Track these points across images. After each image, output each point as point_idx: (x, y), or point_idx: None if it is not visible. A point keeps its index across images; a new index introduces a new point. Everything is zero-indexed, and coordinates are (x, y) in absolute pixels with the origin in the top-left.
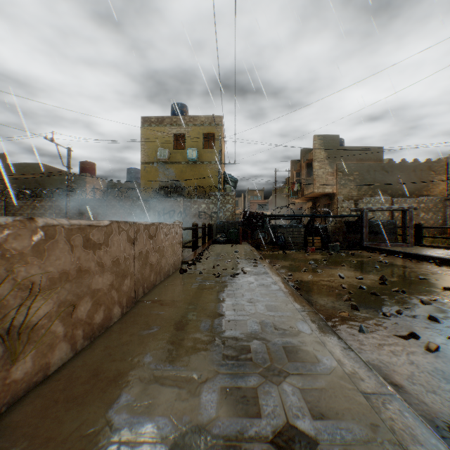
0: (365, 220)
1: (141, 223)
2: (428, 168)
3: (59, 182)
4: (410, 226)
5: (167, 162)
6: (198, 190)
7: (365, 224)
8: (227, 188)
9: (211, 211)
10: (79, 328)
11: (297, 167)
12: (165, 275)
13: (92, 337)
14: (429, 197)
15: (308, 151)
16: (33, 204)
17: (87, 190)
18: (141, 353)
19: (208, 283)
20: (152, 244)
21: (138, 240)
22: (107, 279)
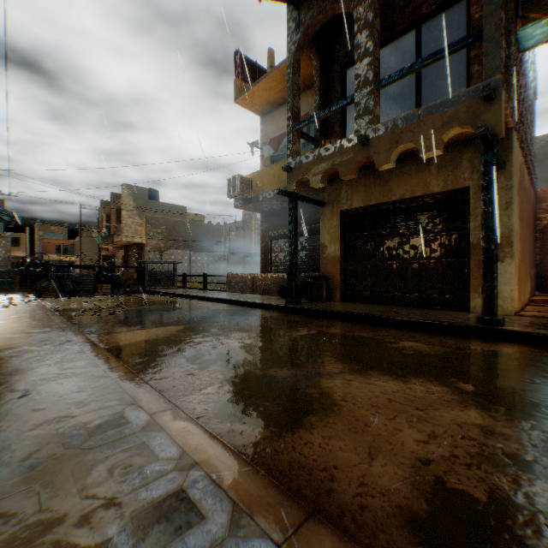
0: (146, 270)
1: None
2: (219, 230)
3: None
4: (176, 274)
5: None
6: None
7: (147, 273)
8: None
9: None
10: None
11: (107, 210)
12: None
13: None
14: (217, 253)
15: (119, 196)
16: None
17: None
18: None
19: None
20: None
21: None
22: None
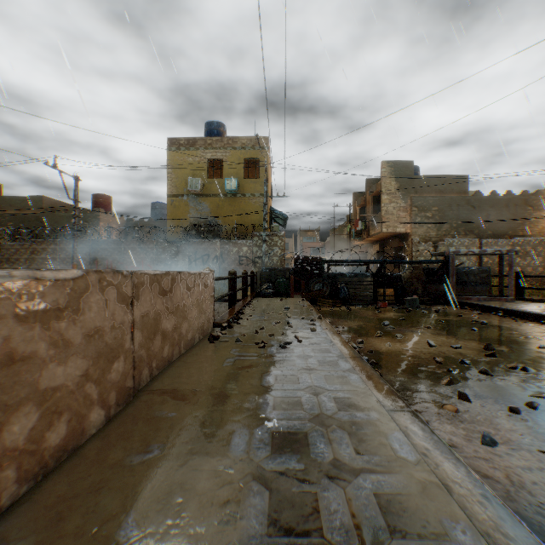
0: (451, 267)
1: (146, 273)
2: (524, 202)
3: (66, 219)
4: (510, 274)
5: (200, 194)
6: (239, 229)
7: (452, 272)
8: (274, 227)
9: (254, 255)
10: (8, 466)
11: (360, 201)
12: (188, 345)
13: (40, 474)
14: (527, 239)
15: (375, 181)
16: (32, 247)
17: (101, 230)
18: (118, 513)
19: (248, 357)
20: (166, 302)
21: (140, 298)
22: (75, 367)
